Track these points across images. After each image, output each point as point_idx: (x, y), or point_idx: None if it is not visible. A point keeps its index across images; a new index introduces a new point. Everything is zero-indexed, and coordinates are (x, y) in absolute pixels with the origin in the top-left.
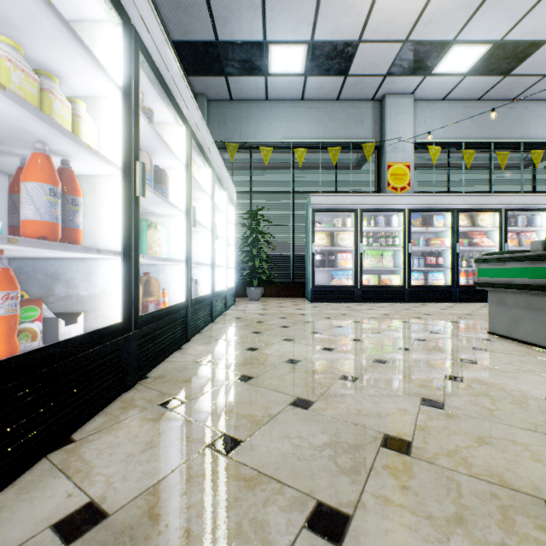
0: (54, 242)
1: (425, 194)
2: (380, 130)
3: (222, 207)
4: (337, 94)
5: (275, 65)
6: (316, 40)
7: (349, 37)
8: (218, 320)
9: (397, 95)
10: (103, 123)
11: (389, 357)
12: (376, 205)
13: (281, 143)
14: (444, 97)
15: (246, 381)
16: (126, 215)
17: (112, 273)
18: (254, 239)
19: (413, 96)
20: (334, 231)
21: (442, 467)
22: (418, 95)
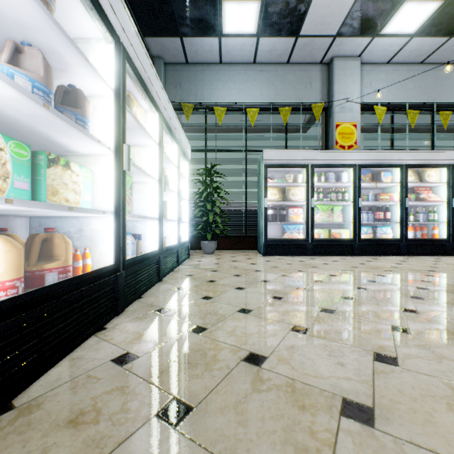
0: None
1: (374, 151)
2: (327, 92)
3: (174, 160)
4: (287, 56)
5: (229, 24)
6: None
7: None
8: (167, 278)
9: (344, 58)
10: None
11: (391, 347)
12: (327, 161)
13: (235, 104)
14: (389, 60)
15: (176, 424)
16: None
17: None
18: (208, 194)
19: (360, 59)
20: (285, 187)
21: None
22: (364, 58)
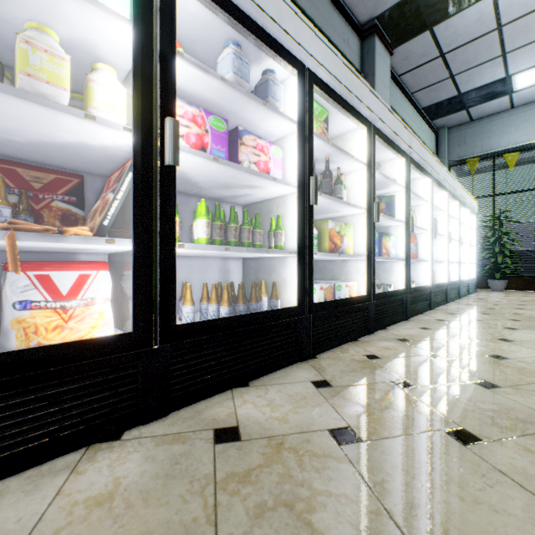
0: (418, 259)
1: None
2: None
3: (464, 220)
4: None
5: (520, 84)
6: None
7: None
8: (463, 298)
9: None
10: (420, 214)
11: None
12: None
13: (531, 143)
14: None
15: (485, 314)
16: (430, 247)
17: (423, 268)
18: (496, 238)
19: None
20: None
21: None
22: None
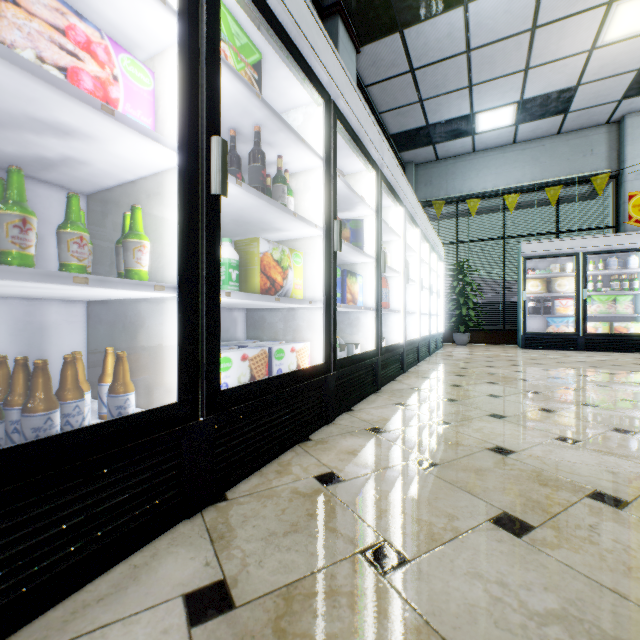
0: (390, 310)
1: None
2: (618, 156)
3: (433, 267)
4: (556, 129)
5: (483, 125)
6: (526, 98)
7: (564, 86)
8: (433, 355)
9: None
10: (391, 252)
11: (565, 377)
12: (605, 246)
13: (490, 191)
14: None
15: (461, 376)
16: (403, 294)
17: (395, 320)
18: (461, 288)
19: None
20: (552, 276)
21: (549, 396)
22: None
